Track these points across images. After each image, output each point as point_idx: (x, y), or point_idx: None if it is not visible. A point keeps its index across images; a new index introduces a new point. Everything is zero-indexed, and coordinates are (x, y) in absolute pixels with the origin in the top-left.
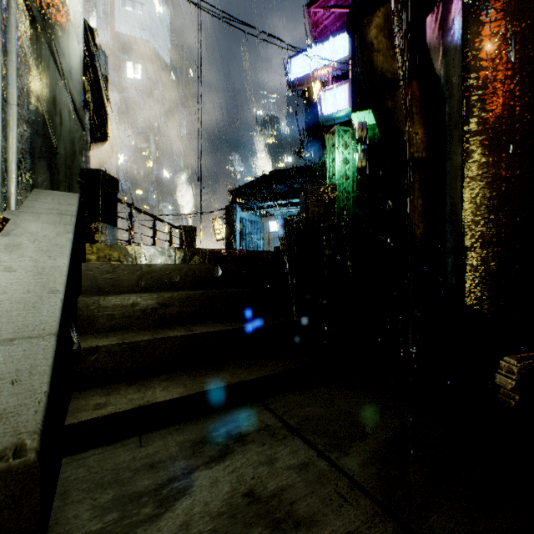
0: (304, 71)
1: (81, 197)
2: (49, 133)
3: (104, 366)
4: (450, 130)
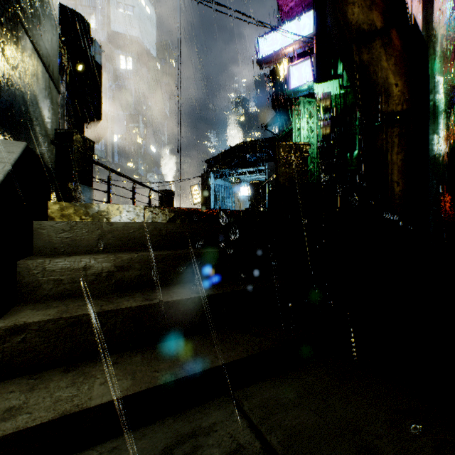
0: (271, 49)
1: (55, 157)
2: (1, 79)
3: (34, 348)
4: (436, 78)
